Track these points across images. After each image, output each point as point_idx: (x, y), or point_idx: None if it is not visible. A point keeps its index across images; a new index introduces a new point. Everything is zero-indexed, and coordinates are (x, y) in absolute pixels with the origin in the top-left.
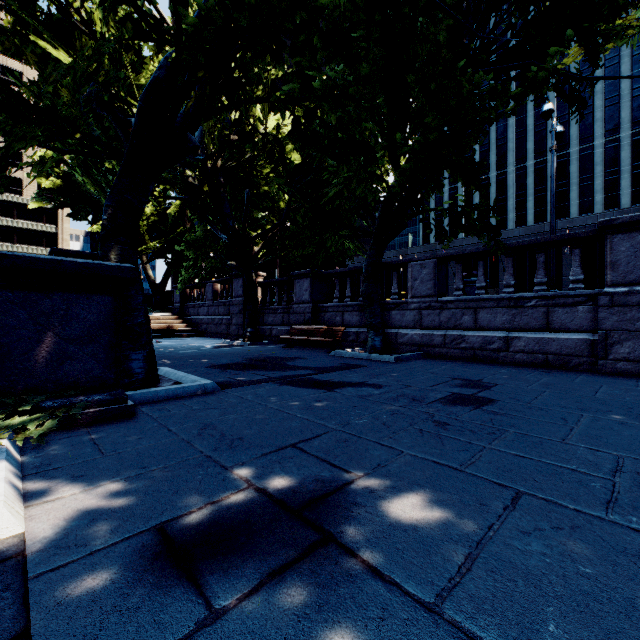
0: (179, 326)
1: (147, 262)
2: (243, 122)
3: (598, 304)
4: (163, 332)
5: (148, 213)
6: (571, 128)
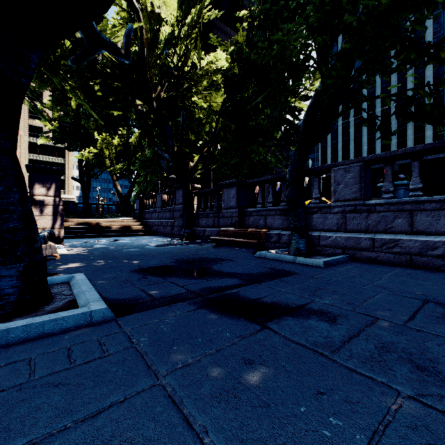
0: (137, 227)
1: (116, 180)
2: (182, 64)
3: None
4: (125, 232)
5: (116, 143)
6: None
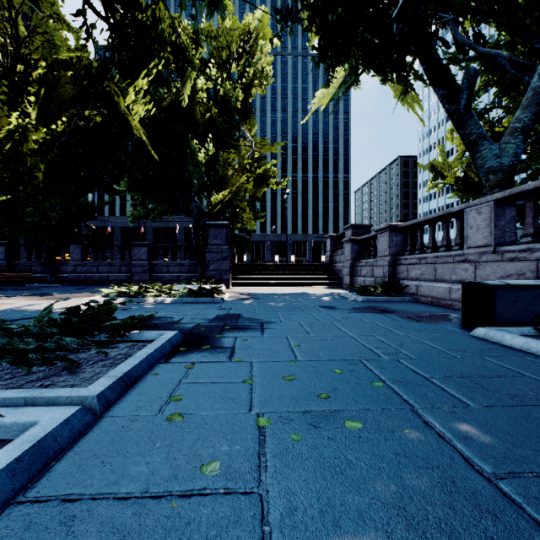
0: None
1: None
2: None
3: (131, 266)
4: None
5: None
6: None
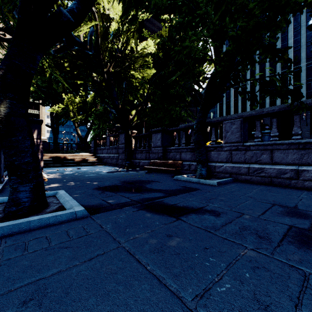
0: (92, 159)
1: (77, 126)
2: (124, 48)
3: None
4: (84, 163)
5: (77, 101)
6: (301, 53)
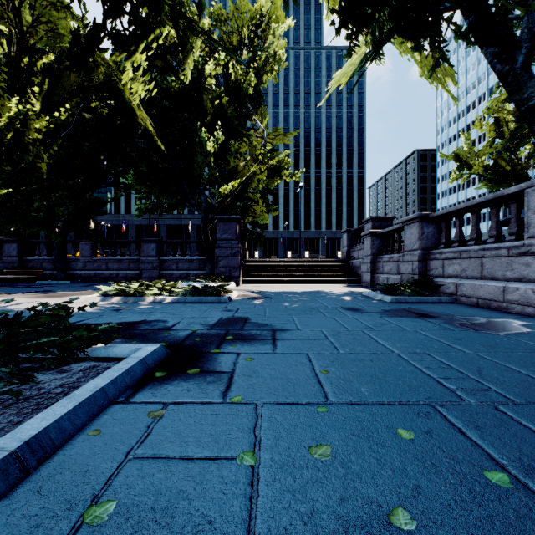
0: None
1: None
2: None
3: (140, 262)
4: None
5: None
6: None
